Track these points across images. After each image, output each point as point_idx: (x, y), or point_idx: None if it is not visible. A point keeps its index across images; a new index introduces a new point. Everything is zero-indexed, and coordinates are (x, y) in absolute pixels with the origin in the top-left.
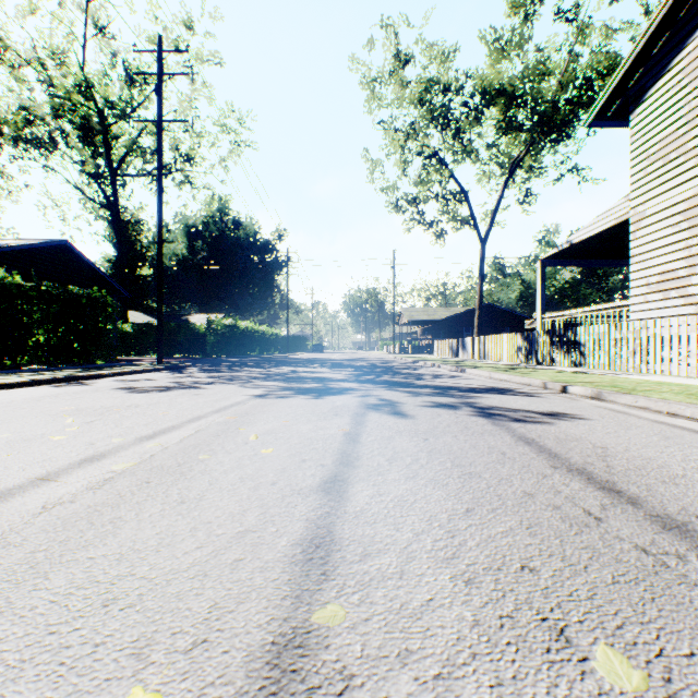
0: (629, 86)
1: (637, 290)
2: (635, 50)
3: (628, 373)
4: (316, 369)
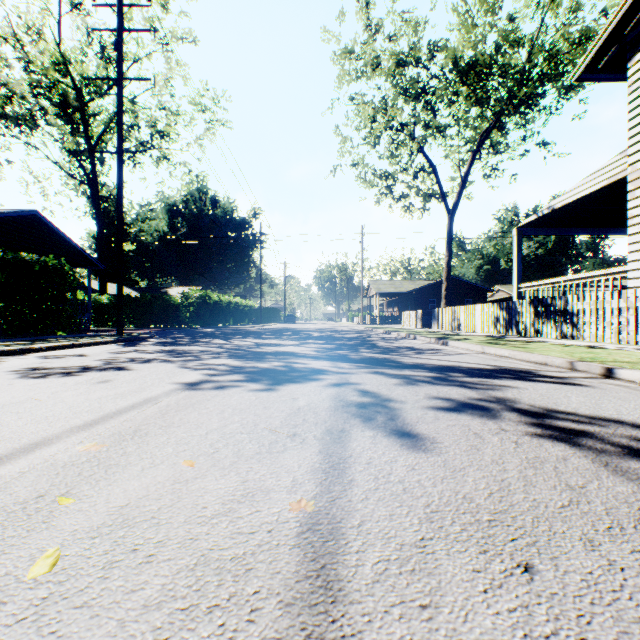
0: (626, 32)
1: (636, 255)
2: None
3: None
4: (284, 341)
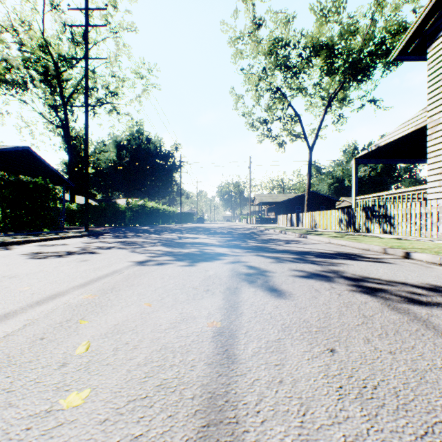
0: (426, 28)
1: (433, 177)
2: None
3: (436, 239)
4: (197, 235)
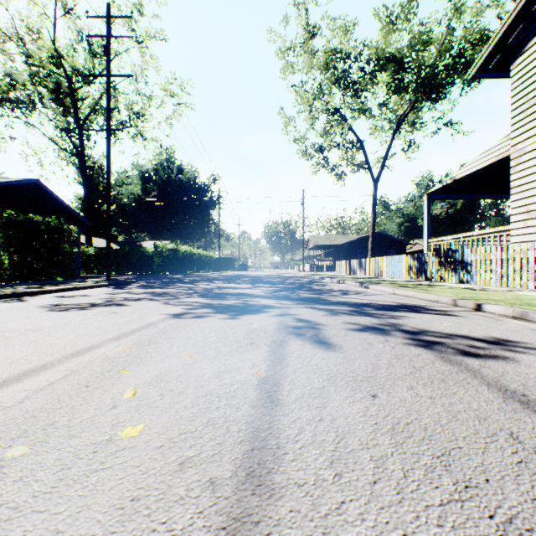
0: (510, 41)
1: (517, 217)
2: (517, 7)
3: (518, 289)
4: (240, 285)
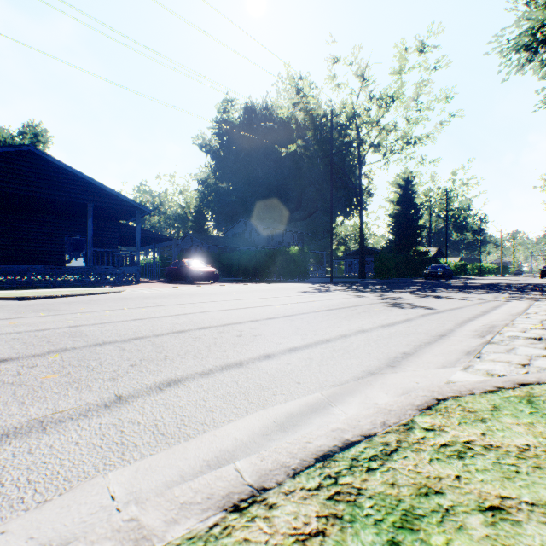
0: None
1: None
2: None
3: None
4: None
